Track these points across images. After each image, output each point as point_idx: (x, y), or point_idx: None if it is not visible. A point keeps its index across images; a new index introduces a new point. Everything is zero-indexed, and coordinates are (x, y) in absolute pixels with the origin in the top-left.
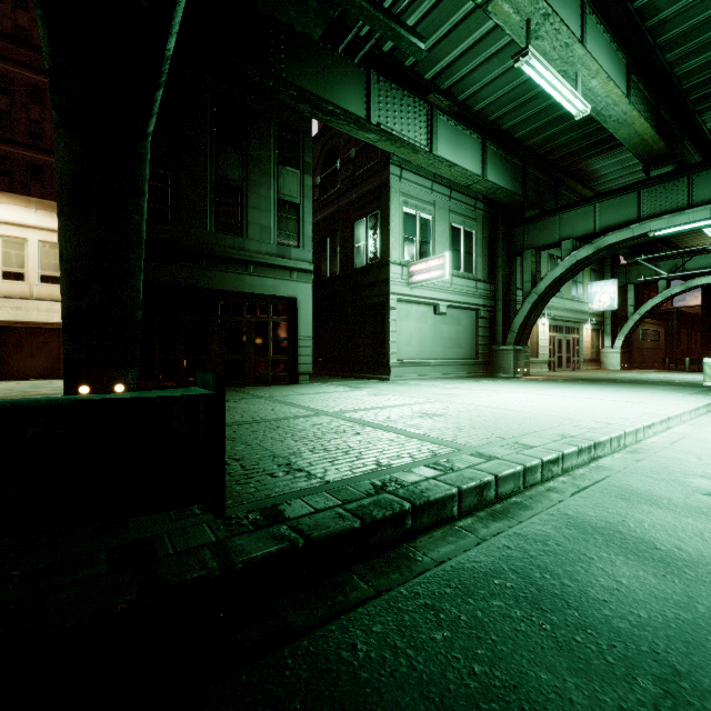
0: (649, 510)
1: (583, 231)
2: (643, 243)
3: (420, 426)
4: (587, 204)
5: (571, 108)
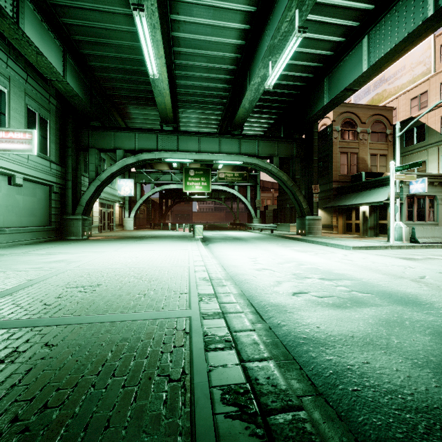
0: (306, 314)
1: (129, 147)
2: None
3: (104, 303)
4: (131, 132)
5: (150, 68)
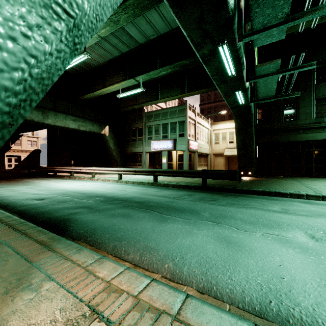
0: None
1: None
2: None
3: None
4: None
5: None
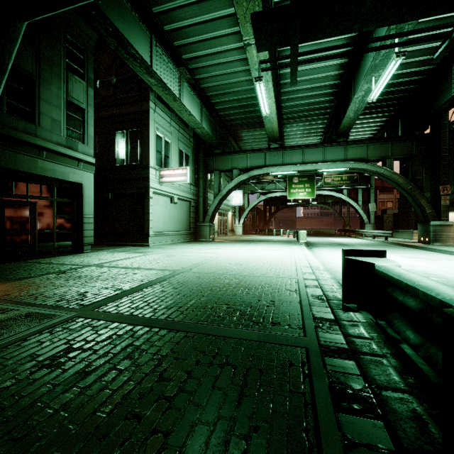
0: None
1: (242, 166)
2: None
3: (250, 271)
4: (244, 153)
5: (264, 110)
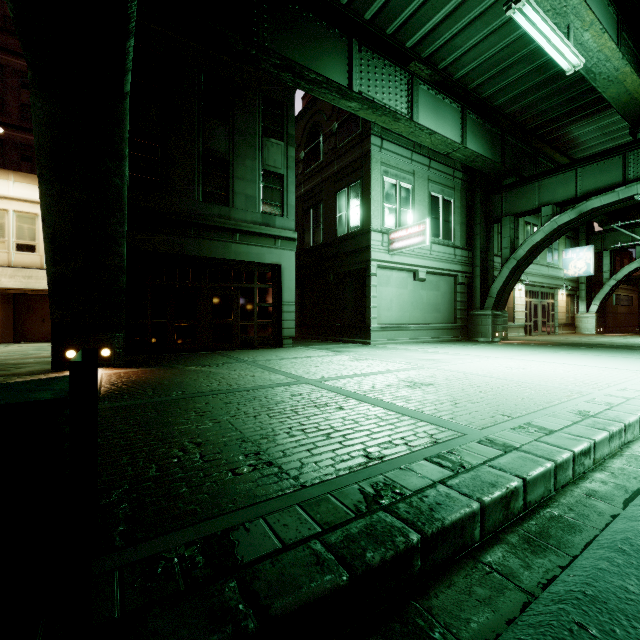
0: None
1: (564, 197)
2: (619, 210)
3: (409, 398)
4: (568, 170)
5: (563, 62)
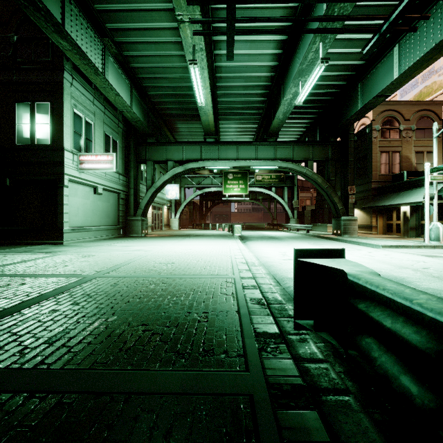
0: None
1: (178, 158)
2: None
3: (182, 271)
4: (179, 145)
5: (199, 99)
